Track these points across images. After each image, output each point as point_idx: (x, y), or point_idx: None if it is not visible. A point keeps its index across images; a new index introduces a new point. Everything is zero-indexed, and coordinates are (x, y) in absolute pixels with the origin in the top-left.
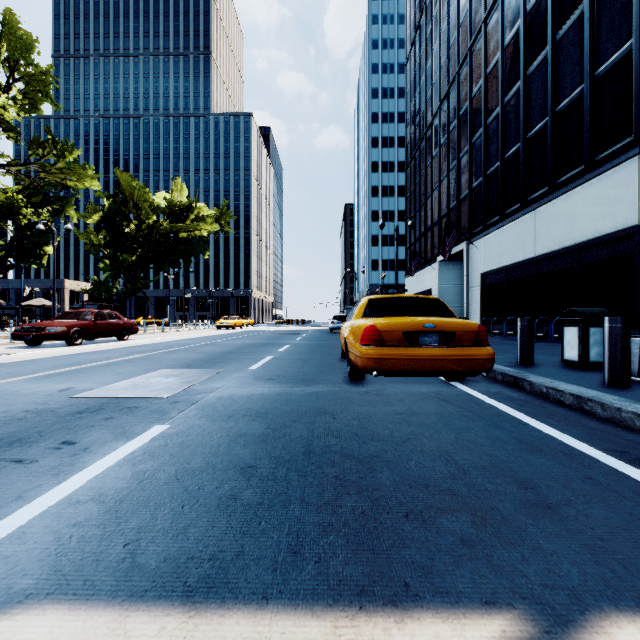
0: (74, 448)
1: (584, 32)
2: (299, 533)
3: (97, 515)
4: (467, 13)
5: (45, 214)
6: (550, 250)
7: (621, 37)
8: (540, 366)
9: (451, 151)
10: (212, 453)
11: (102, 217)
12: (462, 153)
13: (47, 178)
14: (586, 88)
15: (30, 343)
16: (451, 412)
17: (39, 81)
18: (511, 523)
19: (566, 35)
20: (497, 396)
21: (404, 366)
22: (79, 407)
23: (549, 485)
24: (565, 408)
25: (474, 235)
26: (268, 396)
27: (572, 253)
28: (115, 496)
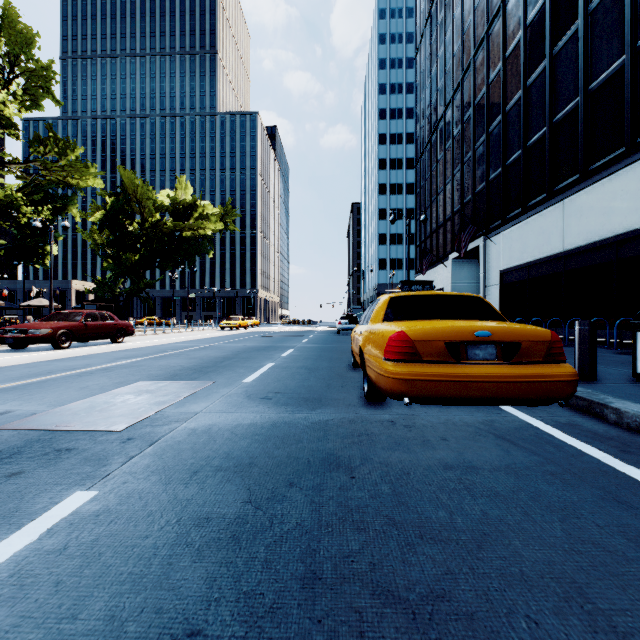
0: None
1: None
2: None
3: None
4: None
5: (45, 212)
6: (582, 244)
7: None
8: (606, 382)
9: (465, 142)
10: (133, 579)
11: (104, 215)
12: (478, 144)
13: (48, 176)
14: (627, 60)
15: (14, 346)
16: (526, 465)
17: (40, 77)
18: None
19: (601, 4)
20: (575, 431)
21: (448, 391)
22: None
23: None
24: None
25: (492, 230)
26: (258, 428)
27: (609, 247)
28: None
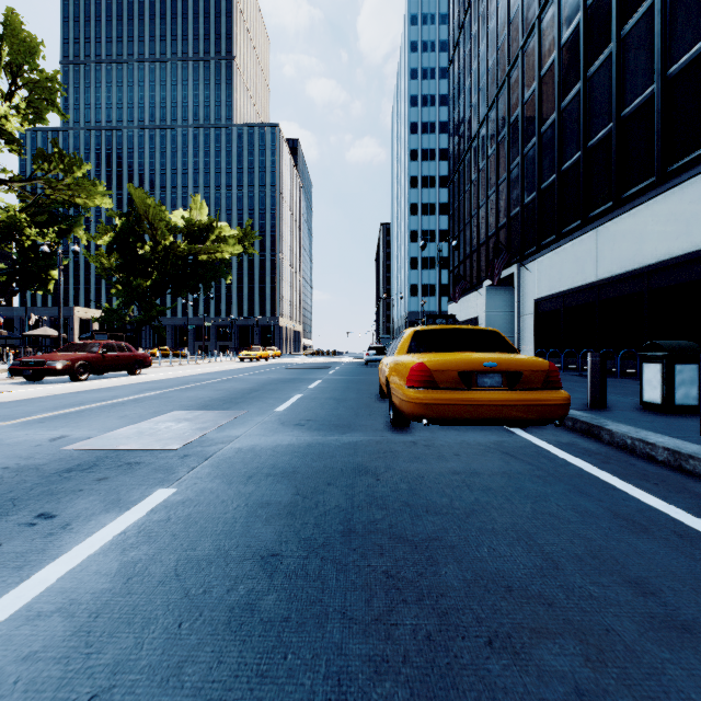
0: (51, 524)
1: (655, 26)
2: (341, 676)
3: (60, 639)
4: (518, 9)
5: (51, 235)
6: (615, 273)
7: (698, 30)
8: (615, 409)
9: (500, 163)
10: (225, 533)
11: (114, 238)
12: (512, 165)
13: (53, 195)
14: (657, 89)
15: (30, 378)
16: (520, 471)
17: (44, 88)
18: (640, 658)
19: (633, 30)
20: (571, 448)
21: (460, 413)
22: (69, 463)
23: (674, 588)
24: (658, 466)
25: (526, 257)
26: (296, 448)
27: (640, 277)
28: (91, 605)
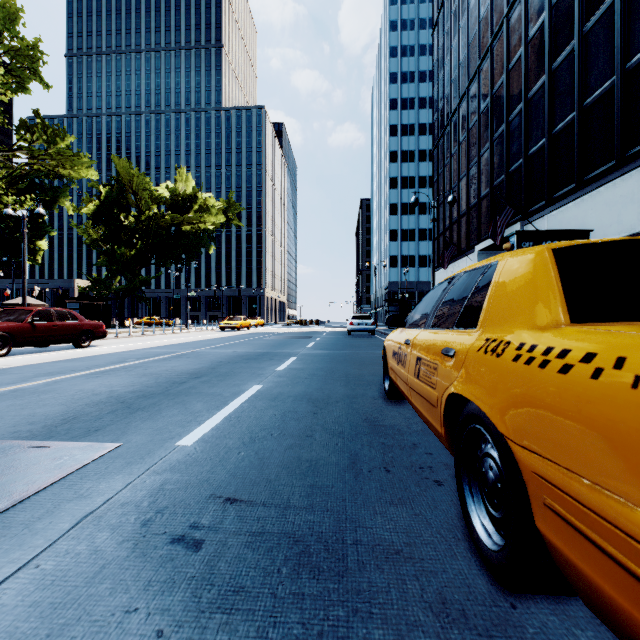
0: None
1: None
2: None
3: None
4: None
5: (29, 202)
6: None
7: None
8: None
9: (495, 116)
10: None
11: (97, 208)
12: (512, 115)
13: (35, 164)
14: None
15: None
16: None
17: (25, 56)
18: None
19: None
20: None
21: None
22: None
23: None
24: None
25: (533, 213)
26: None
27: None
28: None
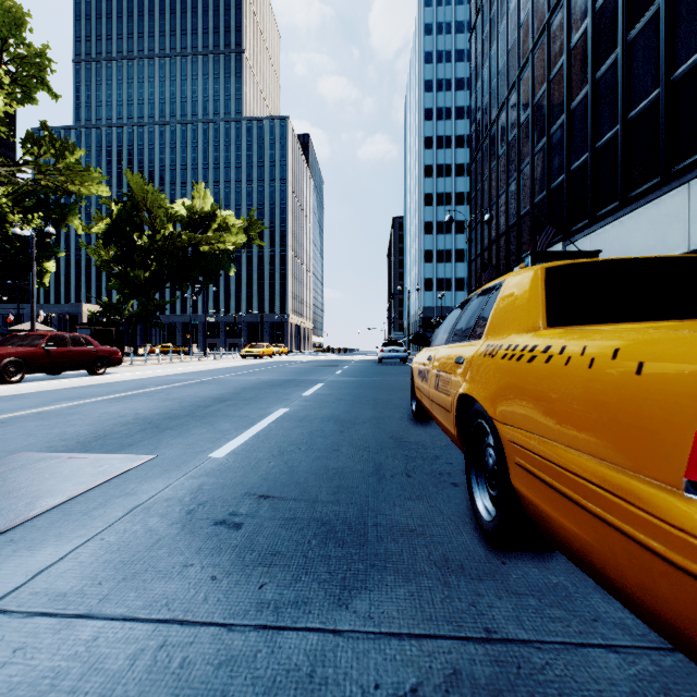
0: None
1: None
2: None
3: None
4: None
5: (36, 221)
6: None
7: None
8: None
9: (536, 128)
10: None
11: (109, 227)
12: (554, 127)
13: (43, 180)
14: None
15: None
16: None
17: (32, 64)
18: None
19: None
20: None
21: None
22: None
23: None
24: None
25: (575, 232)
26: None
27: None
28: None
